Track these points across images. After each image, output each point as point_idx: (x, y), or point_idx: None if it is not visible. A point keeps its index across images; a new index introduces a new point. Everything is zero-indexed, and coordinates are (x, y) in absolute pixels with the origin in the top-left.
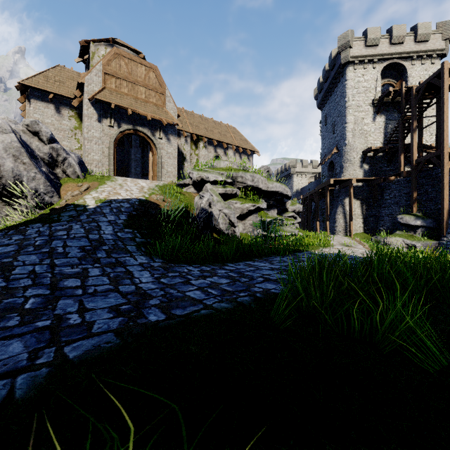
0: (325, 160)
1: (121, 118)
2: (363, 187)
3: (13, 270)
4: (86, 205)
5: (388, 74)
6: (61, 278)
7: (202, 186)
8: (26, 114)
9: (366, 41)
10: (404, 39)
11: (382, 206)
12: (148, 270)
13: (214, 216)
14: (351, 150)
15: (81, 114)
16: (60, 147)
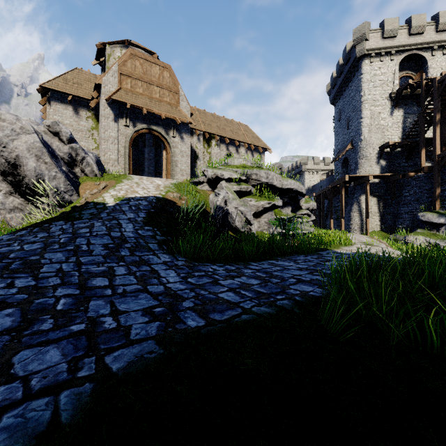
0: (339, 157)
1: (136, 118)
2: (379, 184)
3: (41, 268)
4: (106, 203)
5: (406, 66)
6: (88, 276)
7: (217, 184)
8: (46, 116)
9: (383, 32)
10: (424, 28)
11: (401, 203)
12: (172, 269)
13: (229, 214)
14: (367, 146)
15: (98, 115)
16: (78, 147)
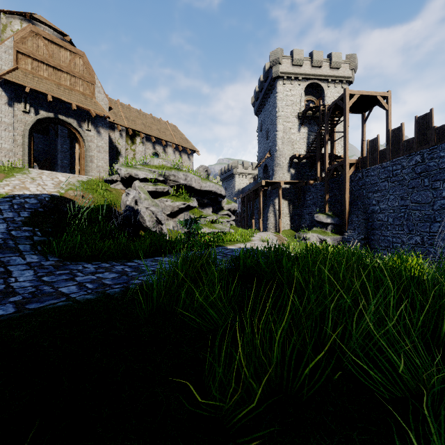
0: (260, 163)
1: (39, 104)
2: (290, 189)
3: None
4: None
5: (310, 91)
6: None
7: (132, 183)
8: None
9: (293, 60)
10: (322, 63)
11: (304, 206)
12: (33, 269)
13: (140, 214)
14: (280, 156)
15: None
16: None
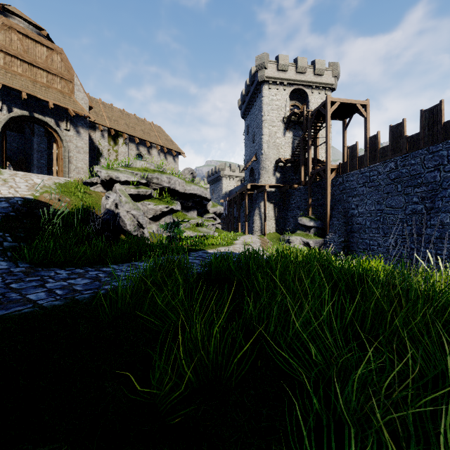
0: (247, 166)
1: (12, 101)
2: (275, 192)
3: None
4: None
5: (295, 97)
6: None
7: (113, 186)
8: None
9: (278, 65)
10: (306, 70)
11: (289, 209)
12: (1, 276)
13: (121, 218)
14: (266, 159)
15: None
16: None
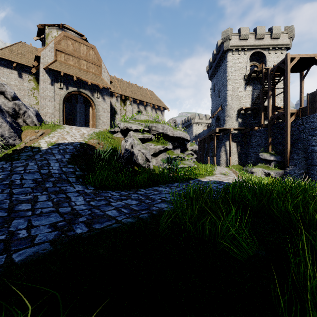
0: (214, 115)
1: (68, 83)
2: (238, 134)
3: None
4: (40, 147)
5: (254, 58)
6: (17, 203)
7: (127, 133)
8: None
9: (240, 36)
10: (264, 36)
11: (250, 147)
12: (82, 195)
13: (135, 155)
14: (230, 109)
15: (38, 79)
16: (21, 103)
